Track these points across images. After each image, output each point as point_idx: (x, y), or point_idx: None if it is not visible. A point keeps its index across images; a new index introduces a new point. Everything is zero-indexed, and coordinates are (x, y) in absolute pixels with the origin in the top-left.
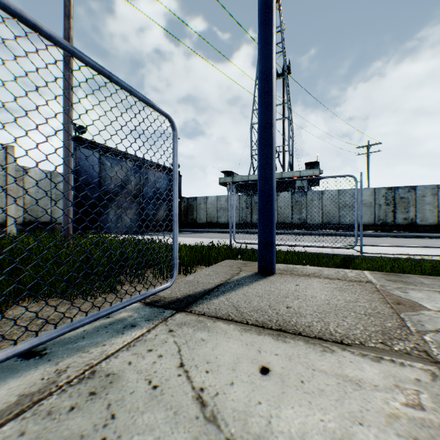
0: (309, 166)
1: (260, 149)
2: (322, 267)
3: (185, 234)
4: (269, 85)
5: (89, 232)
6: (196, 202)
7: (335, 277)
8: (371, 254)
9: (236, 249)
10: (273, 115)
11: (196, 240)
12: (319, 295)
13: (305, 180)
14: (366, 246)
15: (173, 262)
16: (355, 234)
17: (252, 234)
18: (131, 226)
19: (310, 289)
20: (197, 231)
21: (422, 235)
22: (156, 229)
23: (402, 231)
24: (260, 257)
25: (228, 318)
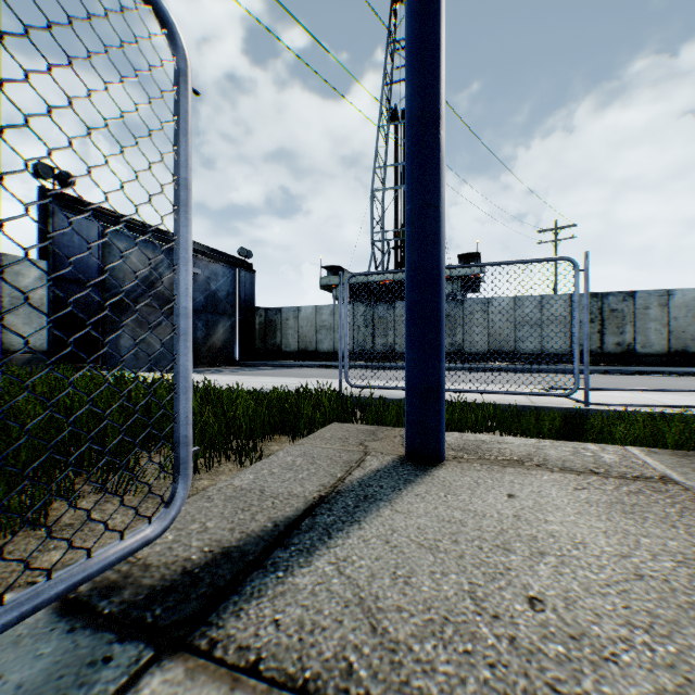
0: (464, 259)
1: (411, 174)
2: (526, 435)
3: (260, 370)
4: (434, 25)
5: (80, 368)
6: (281, 316)
7: (581, 466)
8: (605, 406)
9: (352, 398)
10: (442, 97)
11: (278, 382)
12: (590, 537)
13: (459, 282)
14: (581, 390)
15: (176, 454)
16: (575, 369)
17: (376, 370)
18: (164, 357)
19: (552, 512)
20: (282, 365)
21: (649, 370)
22: (210, 363)
23: (614, 363)
24: (411, 422)
25: (347, 694)
